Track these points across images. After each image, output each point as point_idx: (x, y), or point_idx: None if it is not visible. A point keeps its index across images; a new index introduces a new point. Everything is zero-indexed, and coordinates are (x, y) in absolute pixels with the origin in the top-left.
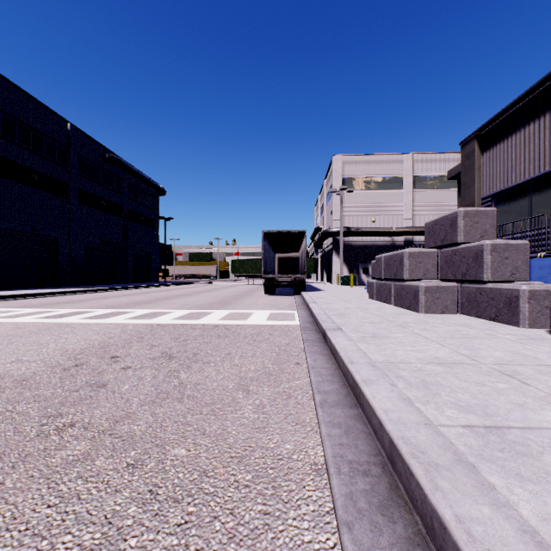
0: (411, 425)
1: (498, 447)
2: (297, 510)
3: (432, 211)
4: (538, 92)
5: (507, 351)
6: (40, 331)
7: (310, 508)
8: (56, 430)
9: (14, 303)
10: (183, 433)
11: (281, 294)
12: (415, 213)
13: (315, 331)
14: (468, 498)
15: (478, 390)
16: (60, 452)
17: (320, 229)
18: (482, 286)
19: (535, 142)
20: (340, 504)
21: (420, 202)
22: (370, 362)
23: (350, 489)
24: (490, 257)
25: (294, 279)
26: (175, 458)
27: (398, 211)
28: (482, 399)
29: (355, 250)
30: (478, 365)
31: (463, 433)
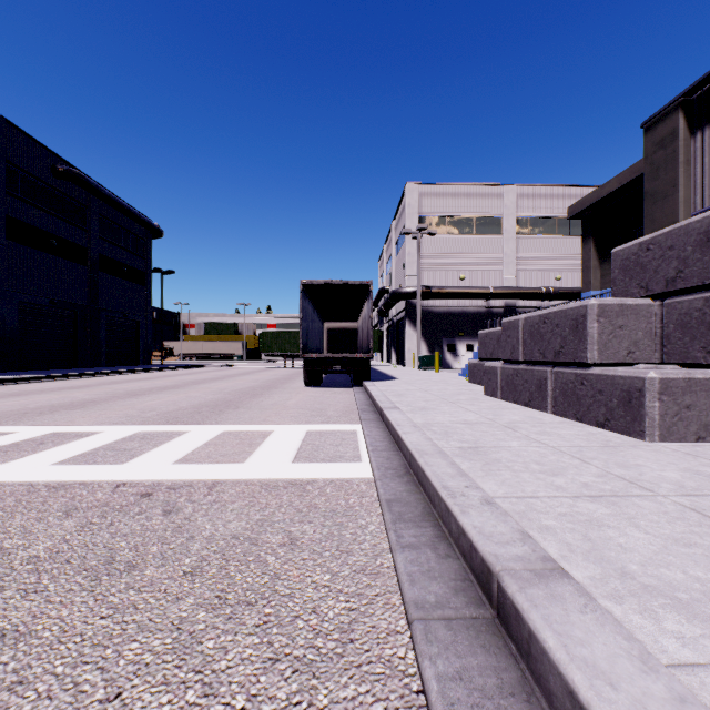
0: None
1: None
2: None
3: (542, 266)
4: None
5: None
6: None
7: None
8: None
9: None
10: None
11: (332, 385)
12: (519, 269)
13: (431, 530)
14: None
15: None
16: None
17: (387, 291)
18: None
19: None
20: None
21: (526, 253)
22: None
23: None
24: None
25: (352, 361)
26: None
27: (495, 265)
28: None
29: (438, 320)
30: None
31: None
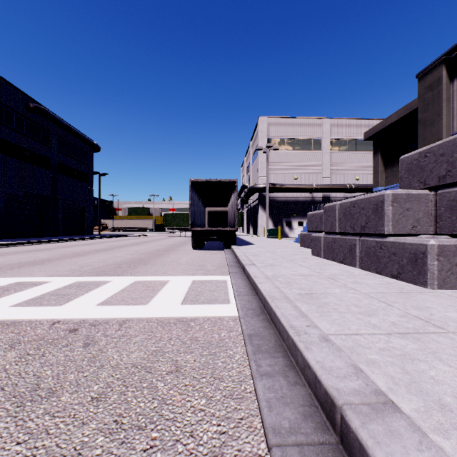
0: None
1: None
2: None
3: (347, 170)
4: None
5: None
6: None
7: None
8: None
9: None
10: None
11: (210, 248)
12: (332, 172)
13: (282, 360)
14: None
15: None
16: None
17: (246, 187)
18: None
19: None
20: None
21: (336, 162)
22: None
23: None
24: None
25: (223, 232)
26: None
27: (317, 170)
28: None
29: (279, 205)
30: None
31: None
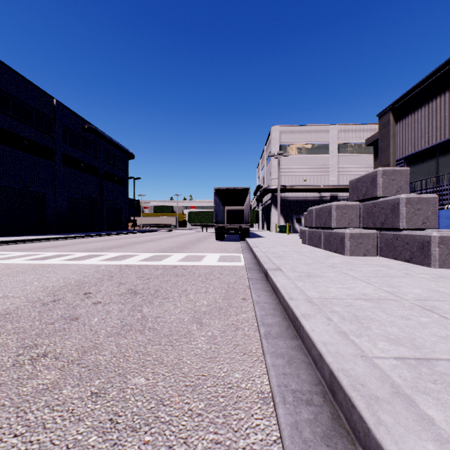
0: (348, 358)
1: (430, 379)
2: (246, 439)
3: (353, 172)
4: (444, 71)
5: (424, 288)
6: (26, 270)
7: (258, 437)
8: (30, 359)
9: (7, 247)
10: (143, 363)
11: (229, 240)
12: (339, 174)
13: (258, 271)
14: (412, 434)
15: (404, 323)
16: (32, 381)
17: (261, 187)
18: (398, 233)
19: (441, 113)
20: (286, 434)
21: (343, 165)
22: (307, 298)
23: (295, 419)
24: (405, 209)
25: (239, 227)
26: (135, 387)
27: (325, 172)
28: (409, 332)
29: (290, 204)
30: (400, 301)
31: (397, 365)
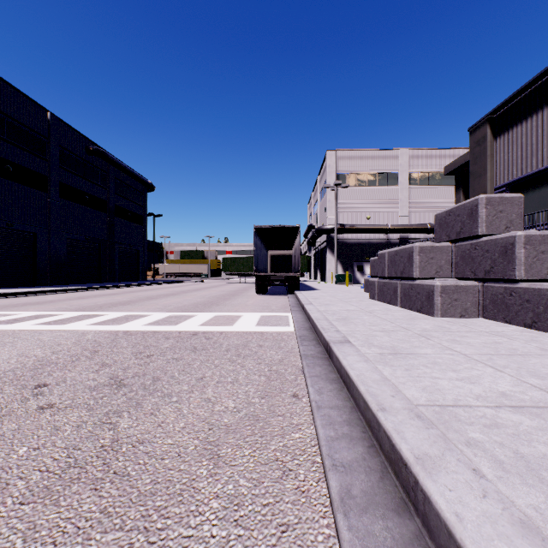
0: None
1: None
2: None
3: (428, 208)
4: None
5: None
6: None
7: None
8: None
9: None
10: None
11: (274, 294)
12: (410, 210)
13: (315, 342)
14: None
15: None
16: None
17: (313, 226)
18: (513, 285)
19: None
20: None
21: (416, 199)
22: (411, 406)
23: None
24: (523, 251)
25: (287, 277)
26: None
27: (393, 208)
28: None
29: (350, 248)
30: None
31: None
